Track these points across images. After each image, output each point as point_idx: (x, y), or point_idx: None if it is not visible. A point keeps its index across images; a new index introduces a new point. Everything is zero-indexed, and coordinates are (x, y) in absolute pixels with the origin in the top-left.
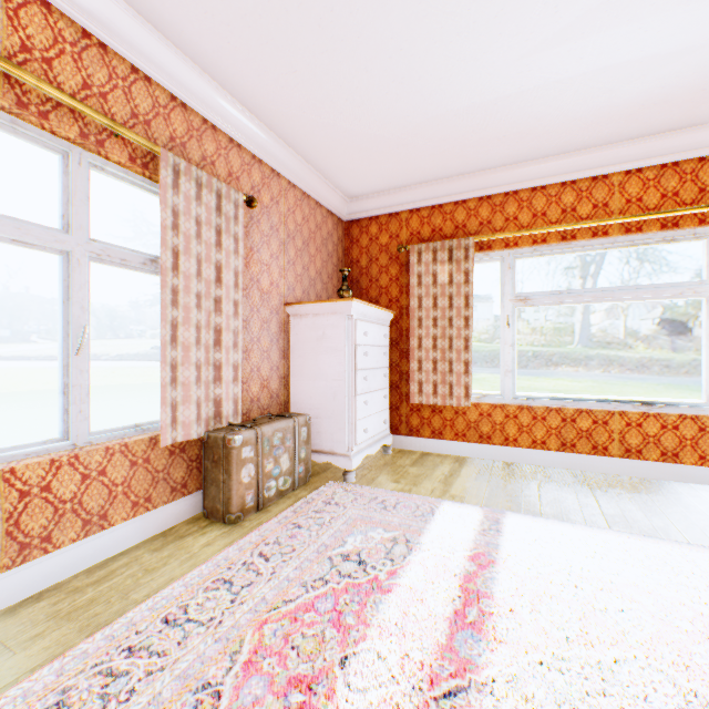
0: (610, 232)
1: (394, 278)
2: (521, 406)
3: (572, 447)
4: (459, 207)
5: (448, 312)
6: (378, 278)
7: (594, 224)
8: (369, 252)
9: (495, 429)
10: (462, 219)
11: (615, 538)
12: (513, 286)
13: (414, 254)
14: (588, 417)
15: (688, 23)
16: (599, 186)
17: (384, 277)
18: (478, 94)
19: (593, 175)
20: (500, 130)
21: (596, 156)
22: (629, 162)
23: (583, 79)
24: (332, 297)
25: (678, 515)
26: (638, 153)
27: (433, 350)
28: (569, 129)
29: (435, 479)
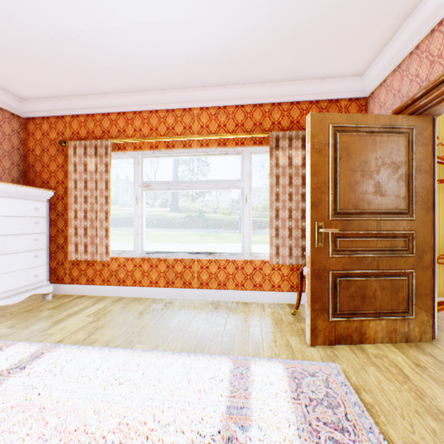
0: (193, 145)
1: (61, 165)
2: (144, 258)
3: (173, 284)
4: (106, 118)
5: (95, 193)
6: (49, 164)
7: (182, 138)
8: (43, 143)
9: (129, 275)
10: (108, 127)
11: (119, 357)
12: (142, 176)
13: (72, 148)
14: (182, 263)
15: (171, 2)
16: (188, 115)
17: (54, 164)
18: (55, 22)
19: (184, 107)
20: (102, 60)
21: (183, 95)
22: (202, 102)
23: (131, 30)
24: (2, 176)
25: (195, 327)
26: (206, 97)
27: (85, 220)
28: (154, 71)
29: (54, 319)
